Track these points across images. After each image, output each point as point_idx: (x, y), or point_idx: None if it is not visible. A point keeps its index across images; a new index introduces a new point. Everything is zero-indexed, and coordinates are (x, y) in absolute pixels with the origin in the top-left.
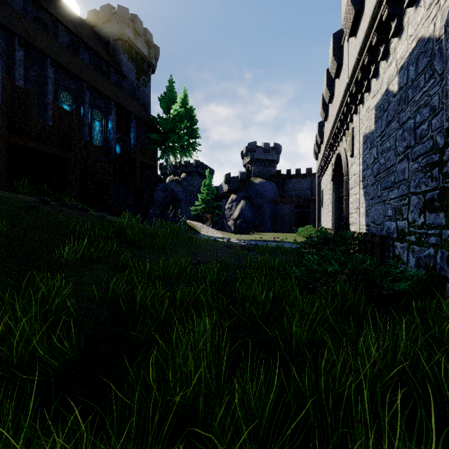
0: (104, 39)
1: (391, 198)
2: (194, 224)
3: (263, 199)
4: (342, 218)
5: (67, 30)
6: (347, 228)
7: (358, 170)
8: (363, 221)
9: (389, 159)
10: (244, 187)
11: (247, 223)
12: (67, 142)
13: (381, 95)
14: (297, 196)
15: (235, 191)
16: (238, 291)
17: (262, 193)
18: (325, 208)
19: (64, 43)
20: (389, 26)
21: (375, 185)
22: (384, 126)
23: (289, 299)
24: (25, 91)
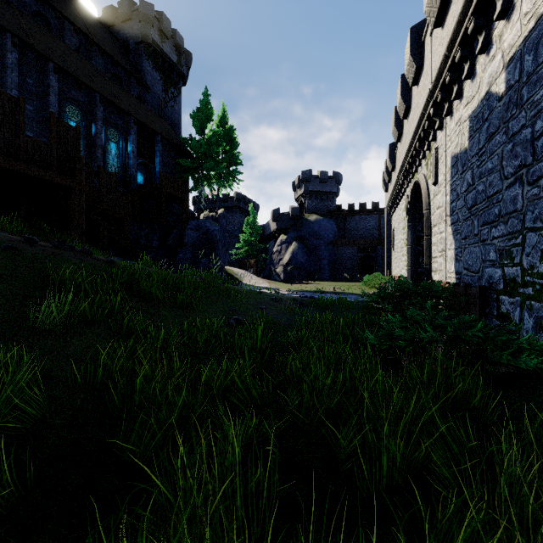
0: (123, 42)
1: (494, 236)
2: (235, 271)
3: (319, 240)
4: (420, 264)
5: (76, 29)
6: (429, 276)
7: (445, 202)
8: (452, 267)
9: (490, 185)
10: (296, 226)
11: (300, 270)
12: (69, 166)
13: (478, 100)
14: (361, 237)
15: (285, 230)
16: (290, 365)
17: (319, 233)
18: (397, 251)
19: (71, 45)
20: (491, 7)
21: (470, 220)
22: (484, 141)
23: (368, 385)
24: (12, 98)
